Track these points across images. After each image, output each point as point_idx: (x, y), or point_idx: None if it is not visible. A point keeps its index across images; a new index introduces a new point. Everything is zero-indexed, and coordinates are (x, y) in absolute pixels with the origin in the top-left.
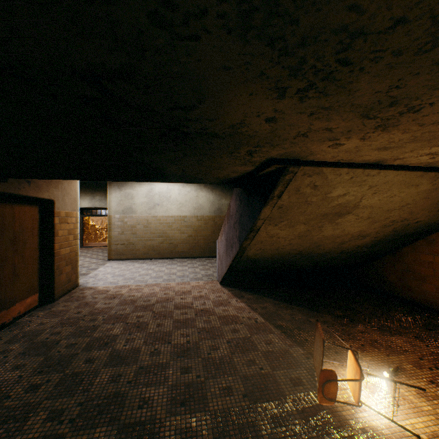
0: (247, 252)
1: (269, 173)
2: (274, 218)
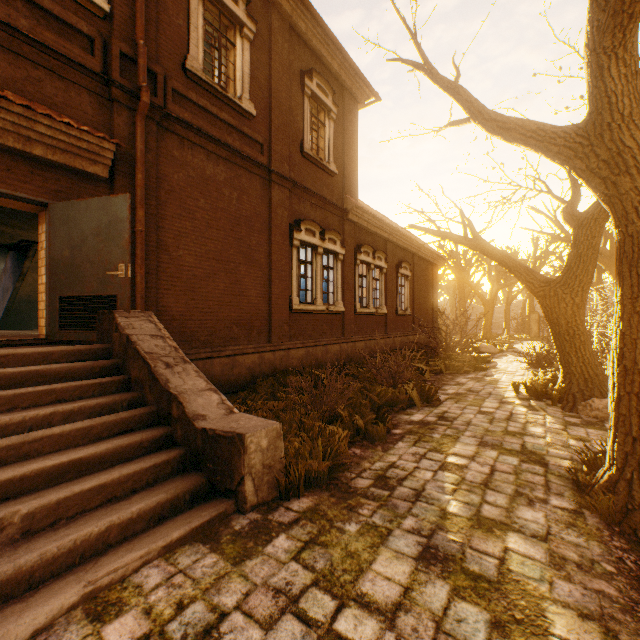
0: (22, 293)
1: (28, 246)
2: (36, 268)
